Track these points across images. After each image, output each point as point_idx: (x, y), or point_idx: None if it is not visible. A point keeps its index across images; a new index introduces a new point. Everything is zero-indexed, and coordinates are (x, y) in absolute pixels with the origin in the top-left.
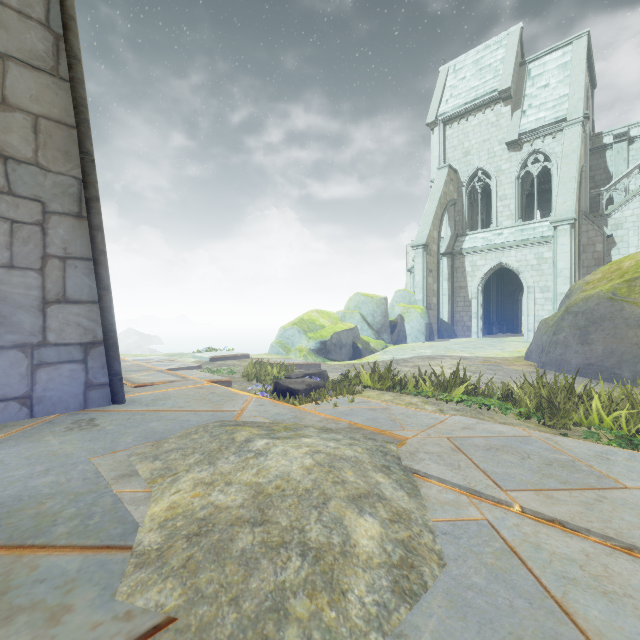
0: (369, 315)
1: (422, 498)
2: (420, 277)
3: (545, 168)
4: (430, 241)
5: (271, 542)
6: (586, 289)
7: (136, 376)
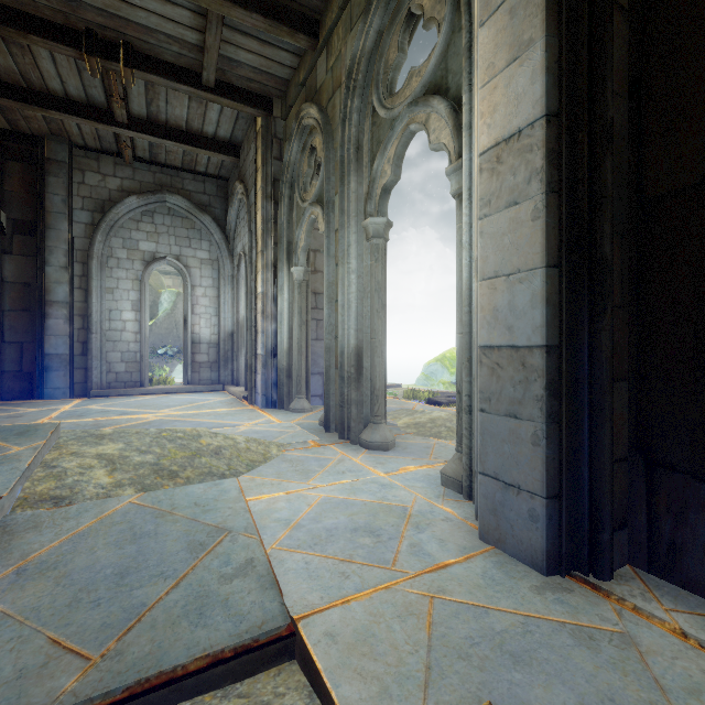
0: None
1: None
2: None
3: None
4: None
5: (437, 426)
6: None
7: None
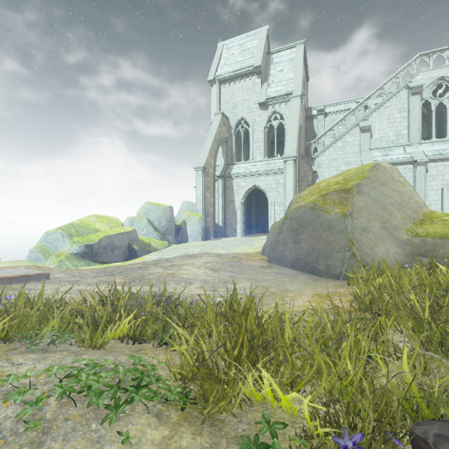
0: (156, 220)
1: None
2: (200, 192)
3: (282, 125)
4: (208, 165)
5: None
6: (299, 201)
7: None
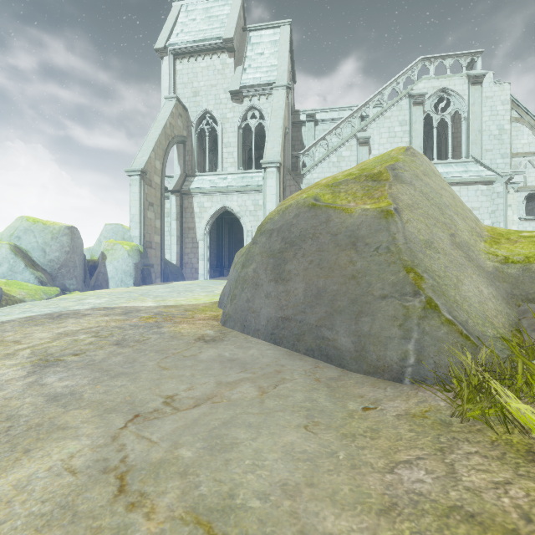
0: (36, 249)
1: None
2: (136, 209)
3: (262, 131)
4: (151, 170)
5: None
6: (284, 203)
7: None
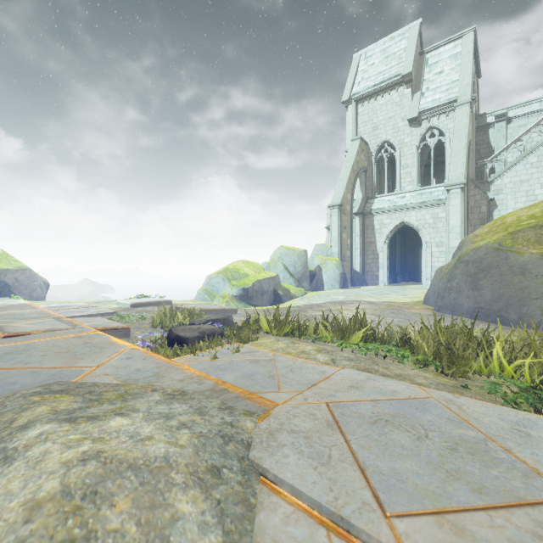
0: (291, 266)
1: (251, 540)
2: (336, 233)
3: (440, 142)
4: (344, 202)
5: None
6: (475, 241)
7: (19, 324)
